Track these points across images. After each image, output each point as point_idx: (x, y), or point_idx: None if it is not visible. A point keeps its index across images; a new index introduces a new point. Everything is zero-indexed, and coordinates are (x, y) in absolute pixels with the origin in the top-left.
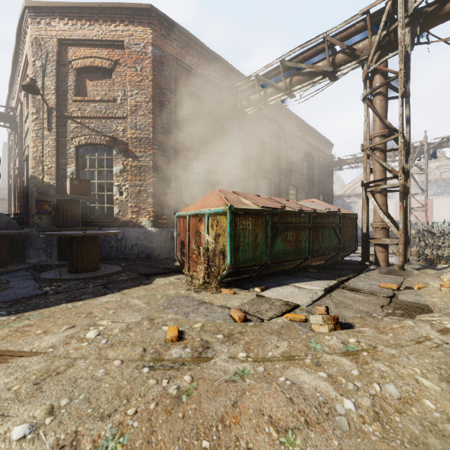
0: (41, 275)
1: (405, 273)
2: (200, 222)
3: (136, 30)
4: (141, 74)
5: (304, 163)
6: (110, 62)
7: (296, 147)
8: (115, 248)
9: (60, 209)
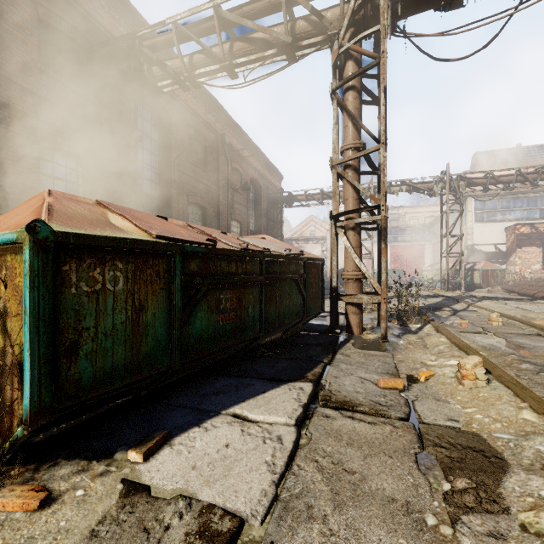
0: None
1: (390, 345)
2: None
3: None
4: None
5: (250, 194)
6: None
7: (240, 170)
8: None
9: None
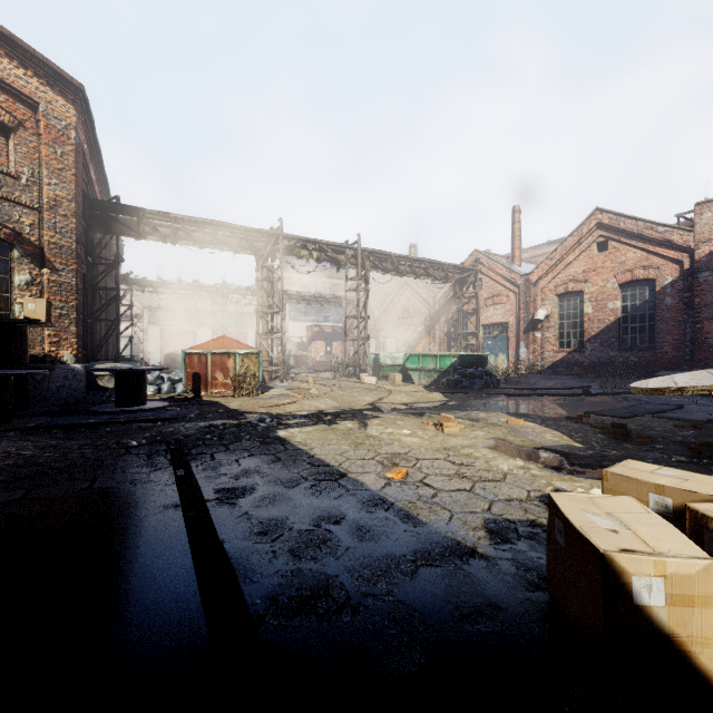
0: (129, 410)
1: (285, 384)
2: (227, 358)
3: (56, 99)
4: (63, 161)
5: None
6: (12, 119)
7: None
8: (33, 394)
9: (18, 340)
